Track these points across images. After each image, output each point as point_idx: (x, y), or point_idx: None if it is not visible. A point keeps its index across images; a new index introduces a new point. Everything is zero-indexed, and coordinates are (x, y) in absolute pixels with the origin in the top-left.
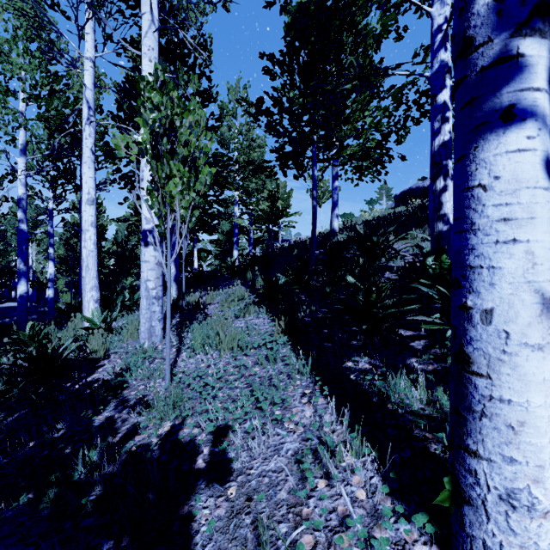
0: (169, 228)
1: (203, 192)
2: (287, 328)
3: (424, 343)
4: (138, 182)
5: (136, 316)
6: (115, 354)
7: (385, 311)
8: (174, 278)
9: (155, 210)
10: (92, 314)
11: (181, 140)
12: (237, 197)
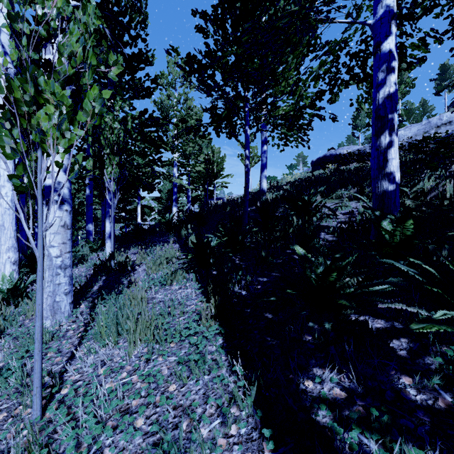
0: (41, 180)
1: (89, 126)
2: (218, 312)
3: (407, 344)
4: None
5: None
6: (9, 337)
7: (342, 290)
8: (109, 235)
9: (6, 151)
10: (2, 280)
11: (64, 53)
12: (176, 159)
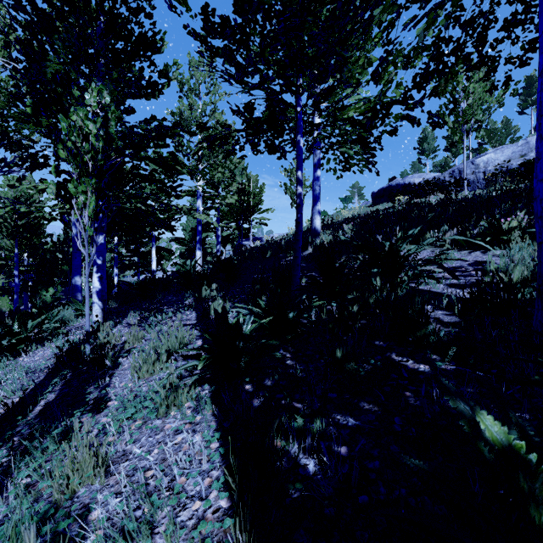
0: None
1: None
2: None
3: None
4: (43, 157)
5: (14, 366)
6: None
7: None
8: (97, 295)
9: None
10: None
11: None
12: (200, 188)
